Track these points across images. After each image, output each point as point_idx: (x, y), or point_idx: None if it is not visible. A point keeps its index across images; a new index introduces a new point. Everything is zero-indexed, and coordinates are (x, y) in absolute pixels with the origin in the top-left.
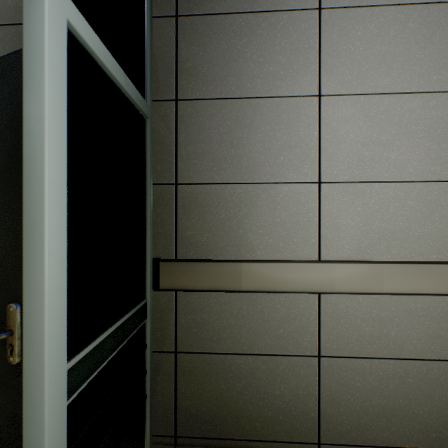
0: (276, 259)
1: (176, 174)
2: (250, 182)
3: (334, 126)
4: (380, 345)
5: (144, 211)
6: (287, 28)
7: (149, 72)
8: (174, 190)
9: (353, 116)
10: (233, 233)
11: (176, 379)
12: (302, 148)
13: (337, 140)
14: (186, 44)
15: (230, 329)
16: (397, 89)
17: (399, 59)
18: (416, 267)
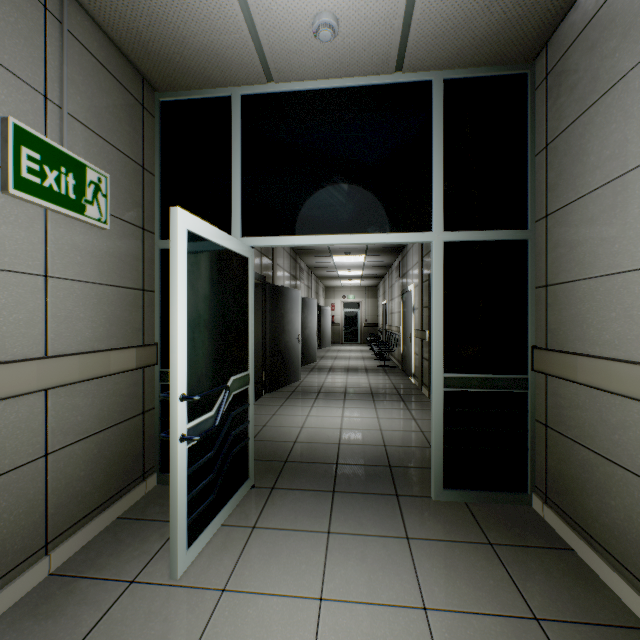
0: (611, 357)
1: (546, 278)
2: (590, 277)
3: None
4: None
5: (525, 309)
6: (621, 98)
7: (529, 203)
8: (545, 291)
9: None
10: (578, 328)
11: (545, 447)
12: (636, 228)
13: None
14: (551, 166)
15: (576, 419)
16: None
17: None
18: None
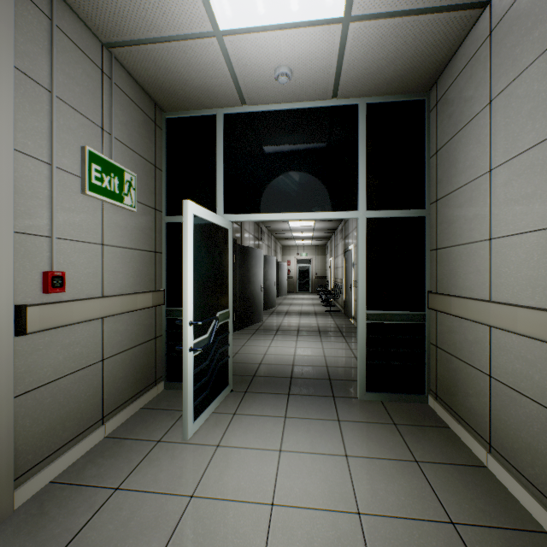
0: (470, 297)
1: (436, 244)
2: (459, 244)
3: (498, 191)
4: (526, 384)
5: (424, 265)
6: (474, 129)
7: (426, 191)
8: (435, 253)
9: (509, 179)
10: (453, 278)
11: (436, 361)
12: (481, 214)
13: (499, 202)
14: (439, 166)
15: (452, 339)
16: (539, 139)
17: (541, 108)
18: (540, 313)
